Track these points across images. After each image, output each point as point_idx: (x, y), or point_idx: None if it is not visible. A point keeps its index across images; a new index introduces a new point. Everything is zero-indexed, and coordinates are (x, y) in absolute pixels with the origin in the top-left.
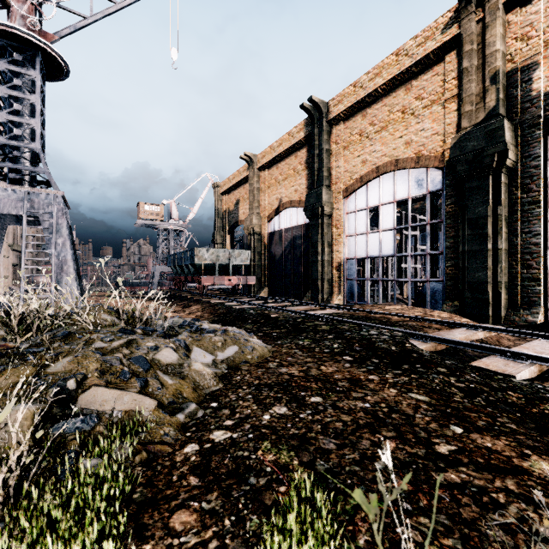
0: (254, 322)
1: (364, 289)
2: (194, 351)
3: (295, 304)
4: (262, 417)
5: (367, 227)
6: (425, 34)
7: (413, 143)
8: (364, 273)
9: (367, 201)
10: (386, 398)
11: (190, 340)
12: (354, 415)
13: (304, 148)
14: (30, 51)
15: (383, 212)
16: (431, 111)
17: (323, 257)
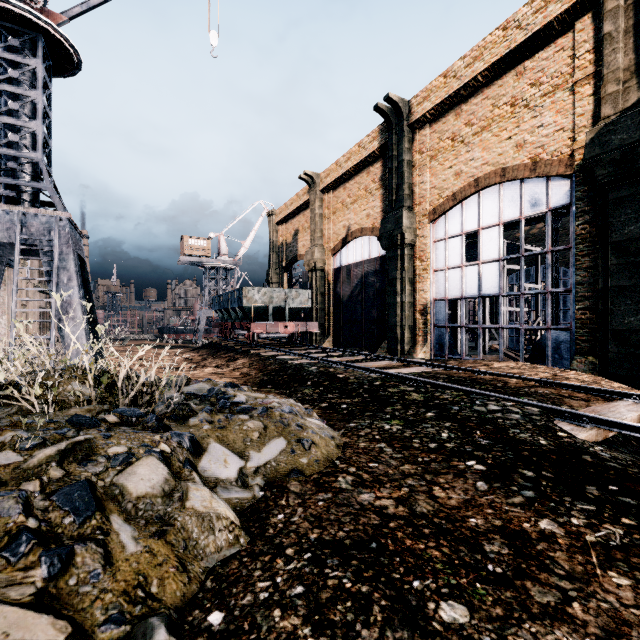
0: (315, 385)
1: (455, 339)
2: (209, 451)
3: (369, 358)
4: None
5: (462, 259)
6: None
7: (526, 145)
8: (457, 318)
9: (462, 224)
10: (622, 615)
11: (205, 430)
12: None
13: (379, 162)
14: (29, 33)
15: (485, 238)
16: (554, 100)
17: (404, 298)
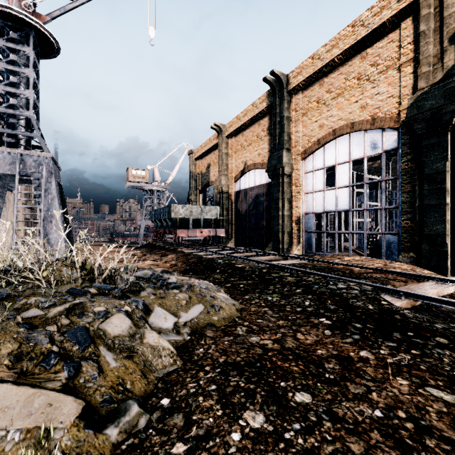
0: (222, 272)
1: (320, 240)
2: (154, 312)
3: (259, 254)
4: (228, 436)
5: (324, 185)
6: (381, 4)
7: (368, 107)
8: (321, 226)
9: (324, 161)
10: (400, 398)
11: (151, 299)
12: (367, 438)
13: (267, 117)
14: (24, 29)
15: (339, 171)
16: (387, 76)
17: (284, 212)
